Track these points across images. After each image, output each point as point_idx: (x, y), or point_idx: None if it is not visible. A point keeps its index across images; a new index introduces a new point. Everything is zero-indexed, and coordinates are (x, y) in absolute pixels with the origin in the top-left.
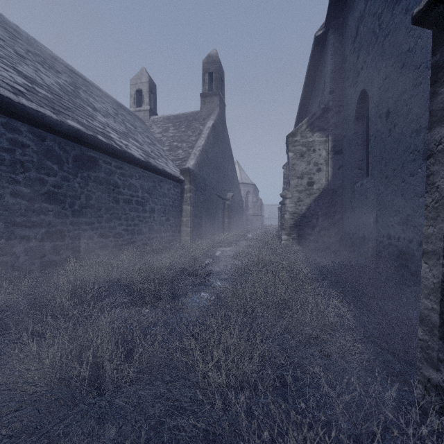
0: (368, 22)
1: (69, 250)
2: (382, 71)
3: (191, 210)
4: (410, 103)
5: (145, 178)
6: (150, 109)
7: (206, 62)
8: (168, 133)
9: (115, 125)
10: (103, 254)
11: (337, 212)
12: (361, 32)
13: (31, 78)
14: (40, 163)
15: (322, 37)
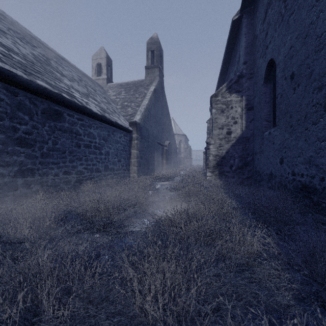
0: (275, 6)
1: (38, 185)
2: (287, 42)
3: (137, 153)
4: (312, 66)
5: (101, 128)
6: (107, 78)
7: (149, 42)
8: (121, 96)
9: (78, 87)
10: (67, 187)
11: (249, 155)
12: (269, 14)
13: (9, 47)
14: (13, 114)
15: (238, 20)
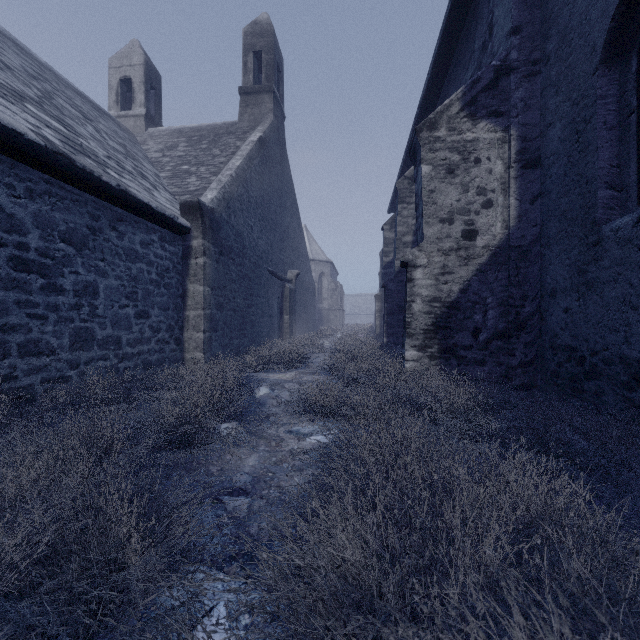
0: None
1: None
2: None
3: (206, 294)
4: None
5: (57, 201)
6: (146, 115)
7: (249, 31)
8: (175, 151)
9: None
10: None
11: (529, 298)
12: None
13: None
14: None
15: None
